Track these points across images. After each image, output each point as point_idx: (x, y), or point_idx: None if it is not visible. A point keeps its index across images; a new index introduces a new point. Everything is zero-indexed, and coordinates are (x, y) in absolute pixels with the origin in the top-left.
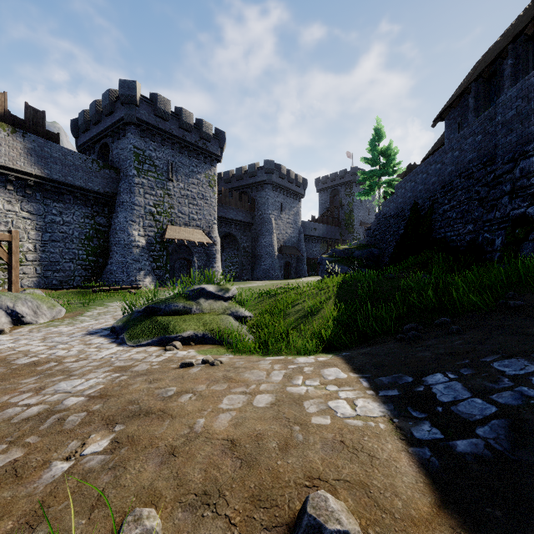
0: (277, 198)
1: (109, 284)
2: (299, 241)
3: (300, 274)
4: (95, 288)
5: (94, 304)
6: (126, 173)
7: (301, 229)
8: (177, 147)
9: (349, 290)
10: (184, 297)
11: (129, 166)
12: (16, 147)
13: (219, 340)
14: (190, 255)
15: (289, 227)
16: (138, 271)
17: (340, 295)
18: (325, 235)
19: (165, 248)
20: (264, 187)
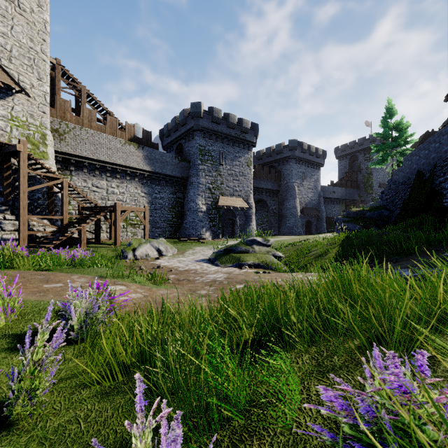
0: (299, 169)
1: (185, 237)
2: (319, 203)
3: (320, 231)
4: (180, 238)
5: (186, 247)
6: (194, 163)
7: (321, 193)
8: (225, 141)
9: (349, 242)
10: (244, 244)
11: (196, 158)
12: (139, 156)
13: (267, 267)
14: (234, 217)
15: (310, 192)
16: (202, 228)
17: (342, 245)
18: (344, 197)
19: (218, 212)
20: (289, 161)
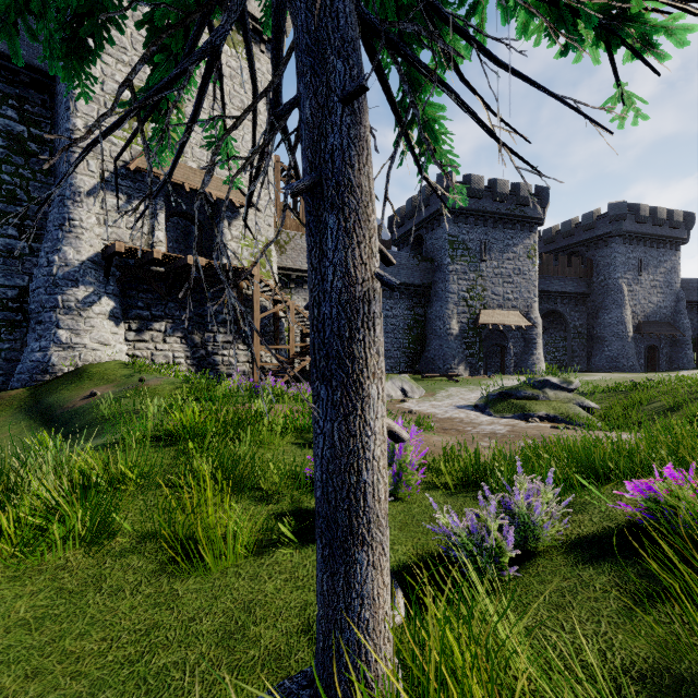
0: (631, 253)
1: (427, 371)
2: (677, 313)
3: (679, 365)
4: (423, 374)
5: (435, 388)
6: (440, 262)
7: (681, 294)
8: (490, 222)
9: None
10: (530, 386)
11: (444, 255)
12: None
13: (569, 421)
14: (504, 341)
15: (656, 293)
16: (453, 359)
17: None
18: None
19: (478, 334)
20: (609, 241)
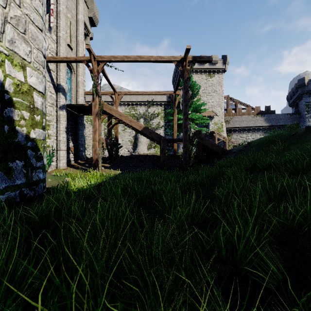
0: None
1: None
2: None
3: None
4: None
5: None
6: (302, 114)
7: None
8: None
9: None
10: None
11: (303, 111)
12: (262, 120)
13: None
14: None
15: None
16: None
17: None
18: None
19: None
20: None
